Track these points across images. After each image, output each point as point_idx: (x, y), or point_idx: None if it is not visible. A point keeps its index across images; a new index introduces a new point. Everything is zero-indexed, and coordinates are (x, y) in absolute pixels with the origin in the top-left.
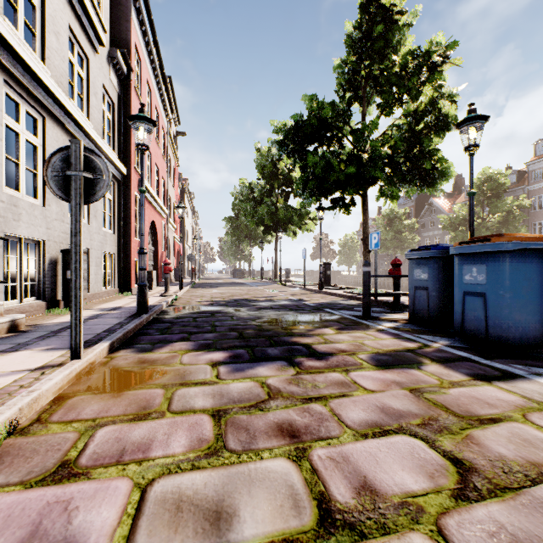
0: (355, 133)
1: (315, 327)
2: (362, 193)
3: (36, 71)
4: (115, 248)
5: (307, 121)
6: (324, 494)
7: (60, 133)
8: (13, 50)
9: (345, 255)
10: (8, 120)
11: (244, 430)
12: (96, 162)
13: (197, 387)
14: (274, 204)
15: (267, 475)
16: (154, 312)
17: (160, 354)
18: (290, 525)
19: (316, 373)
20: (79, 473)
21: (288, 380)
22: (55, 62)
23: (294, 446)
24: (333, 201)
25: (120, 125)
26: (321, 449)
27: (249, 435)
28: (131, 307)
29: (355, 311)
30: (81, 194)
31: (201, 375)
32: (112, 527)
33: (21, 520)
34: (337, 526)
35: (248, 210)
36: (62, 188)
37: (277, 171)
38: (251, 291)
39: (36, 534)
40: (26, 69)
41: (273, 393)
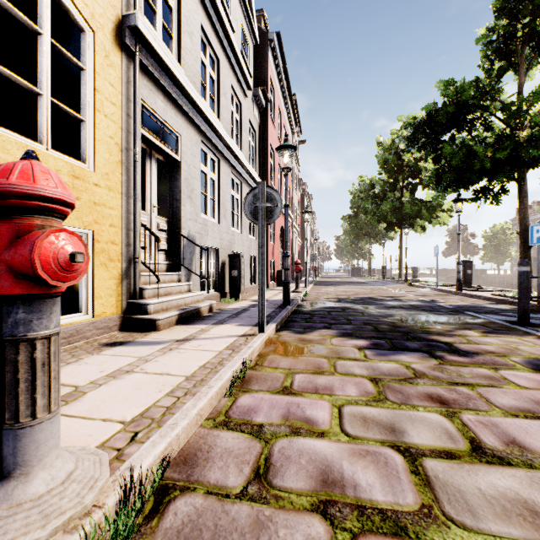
0: (508, 108)
1: (454, 328)
2: (518, 177)
3: (217, 128)
4: (257, 251)
5: (442, 110)
6: (474, 438)
7: (226, 168)
8: (206, 119)
9: (493, 250)
10: (202, 167)
11: (399, 392)
12: (273, 195)
13: (351, 361)
14: (398, 198)
15: (424, 419)
16: (294, 305)
17: (313, 336)
18: (448, 446)
19: (459, 366)
20: (296, 393)
21: (431, 367)
22: (224, 116)
23: (445, 409)
24: (476, 191)
25: (260, 149)
26: (469, 415)
27: (404, 396)
28: (275, 300)
29: (506, 316)
30: (265, 219)
31: (351, 354)
32: (328, 419)
33: (279, 406)
34: (487, 455)
35: (368, 208)
36: (253, 216)
37: (401, 163)
38: (374, 290)
39: (289, 412)
40: (212, 128)
41: (418, 374)
